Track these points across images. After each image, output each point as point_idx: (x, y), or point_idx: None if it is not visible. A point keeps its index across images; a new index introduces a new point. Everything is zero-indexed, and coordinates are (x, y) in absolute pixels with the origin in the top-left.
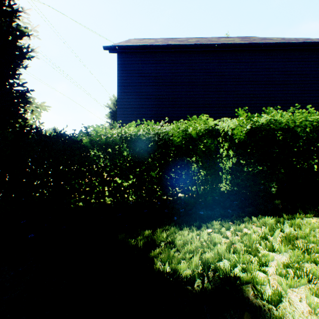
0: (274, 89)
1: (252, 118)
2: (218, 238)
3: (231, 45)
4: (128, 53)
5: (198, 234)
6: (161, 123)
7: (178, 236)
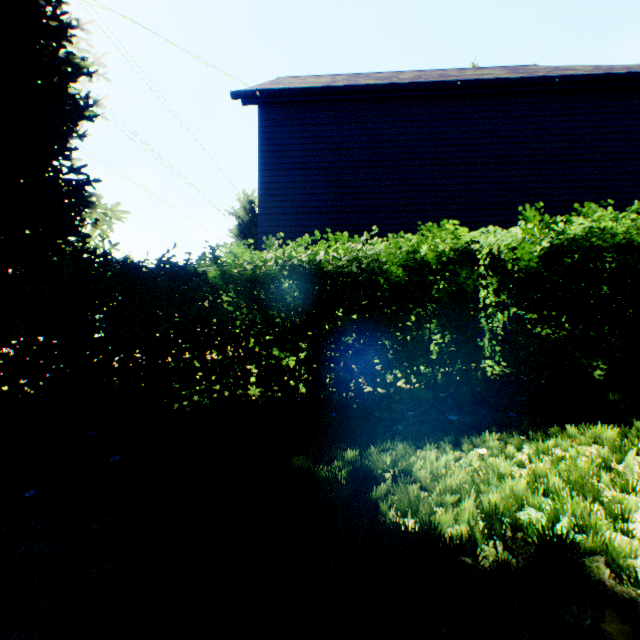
0: (580, 171)
1: (553, 225)
2: (504, 466)
3: (489, 83)
4: (279, 104)
5: (457, 457)
6: (362, 239)
7: (418, 460)
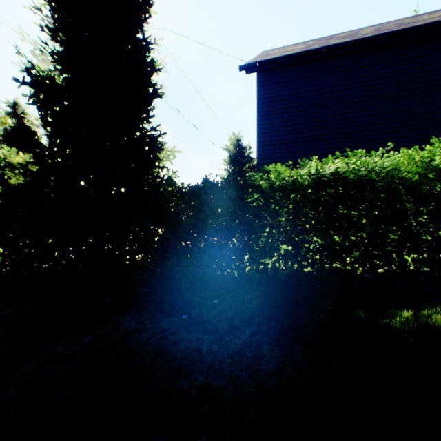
0: None
1: None
2: None
3: None
4: (271, 69)
5: None
6: (377, 154)
7: None
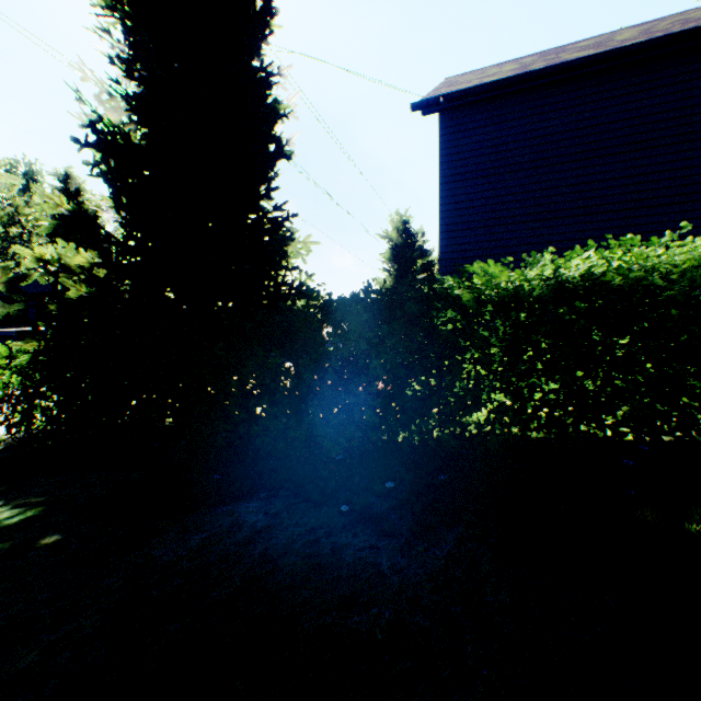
0: None
1: None
2: None
3: None
4: (464, 106)
5: None
6: (662, 243)
7: None
